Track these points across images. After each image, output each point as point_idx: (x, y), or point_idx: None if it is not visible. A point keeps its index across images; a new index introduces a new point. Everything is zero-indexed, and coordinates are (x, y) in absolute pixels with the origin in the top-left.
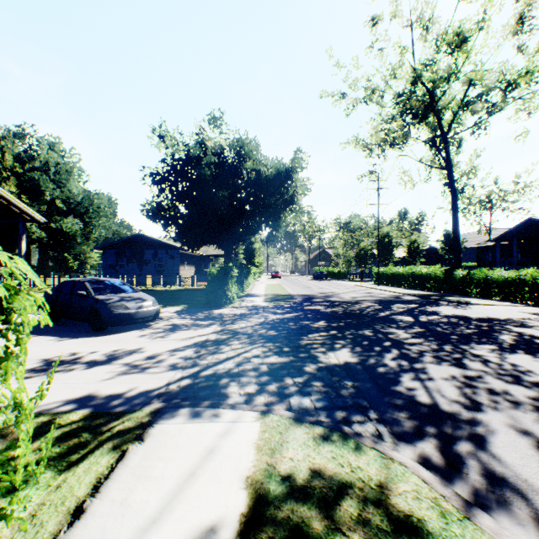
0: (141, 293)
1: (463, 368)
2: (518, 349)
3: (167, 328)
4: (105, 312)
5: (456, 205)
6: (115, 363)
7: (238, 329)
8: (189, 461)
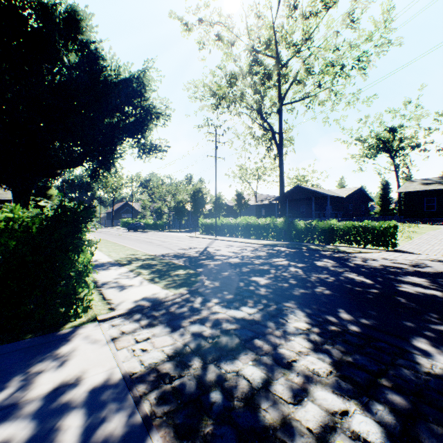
0: None
1: None
2: None
3: None
4: None
5: (282, 165)
6: None
7: None
8: None
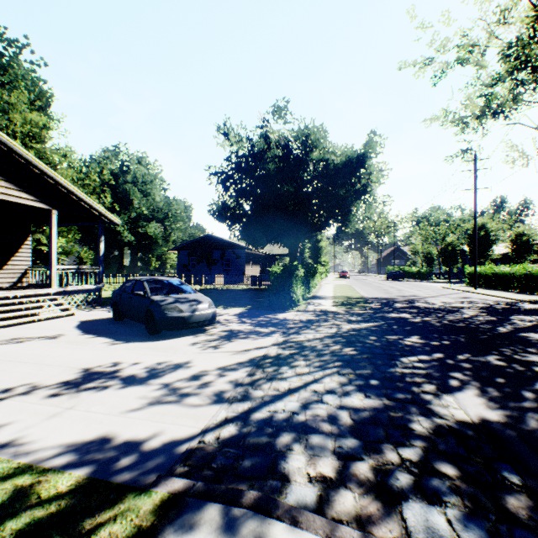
0: (198, 294)
1: None
2: None
3: (222, 335)
4: (159, 315)
5: None
6: (153, 383)
7: (304, 342)
8: None
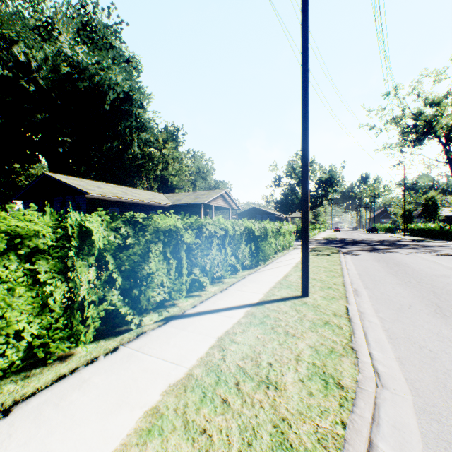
0: None
1: (363, 247)
2: (390, 247)
3: None
4: None
5: None
6: None
7: (311, 242)
8: None
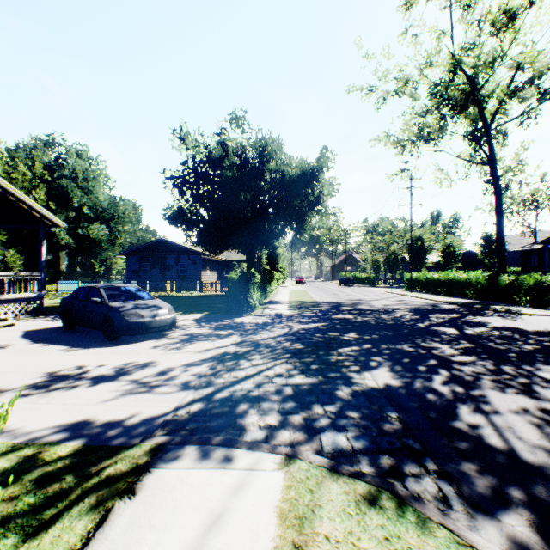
0: (158, 300)
1: (536, 397)
2: None
3: (183, 339)
4: (119, 321)
5: (500, 203)
6: (122, 379)
7: (260, 341)
8: (189, 532)
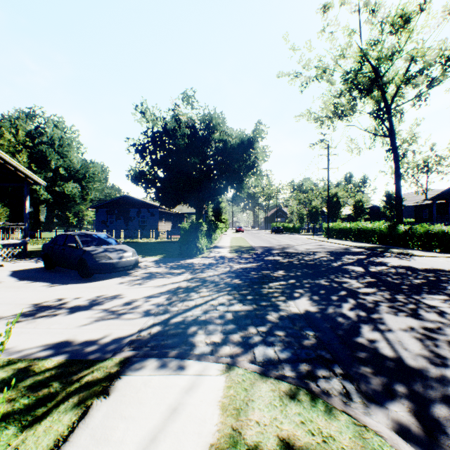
0: (123, 245)
1: (420, 319)
2: None
3: (144, 276)
4: (91, 262)
5: (398, 168)
6: (95, 309)
7: (206, 278)
8: (152, 421)
